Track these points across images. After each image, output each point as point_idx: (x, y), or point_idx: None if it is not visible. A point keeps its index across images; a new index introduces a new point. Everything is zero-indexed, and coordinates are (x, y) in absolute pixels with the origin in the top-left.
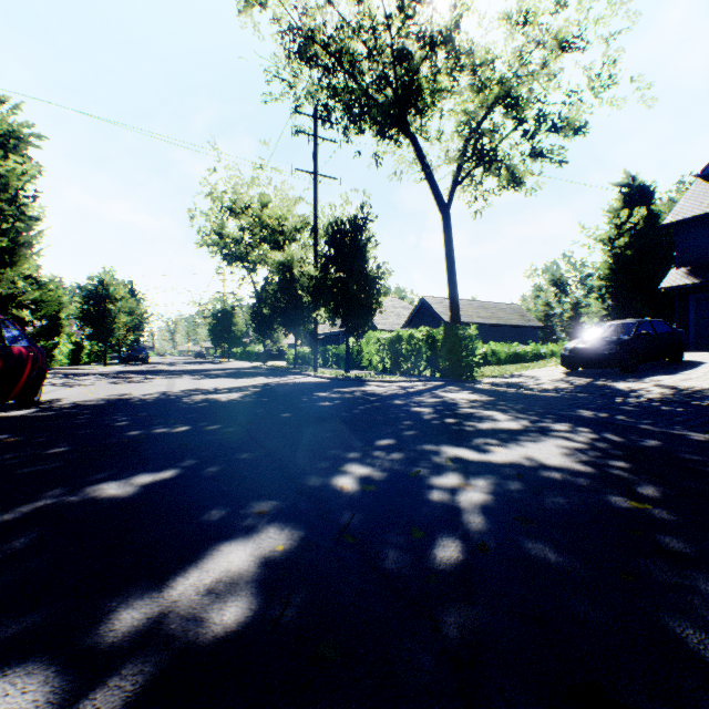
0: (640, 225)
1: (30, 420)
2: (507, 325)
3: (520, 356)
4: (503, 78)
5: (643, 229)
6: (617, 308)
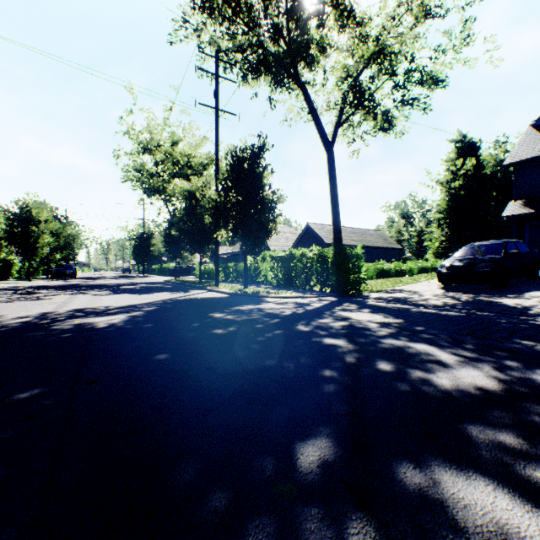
0: (471, 171)
1: None
2: (375, 247)
3: (386, 271)
4: (379, 35)
5: (471, 175)
6: (453, 235)
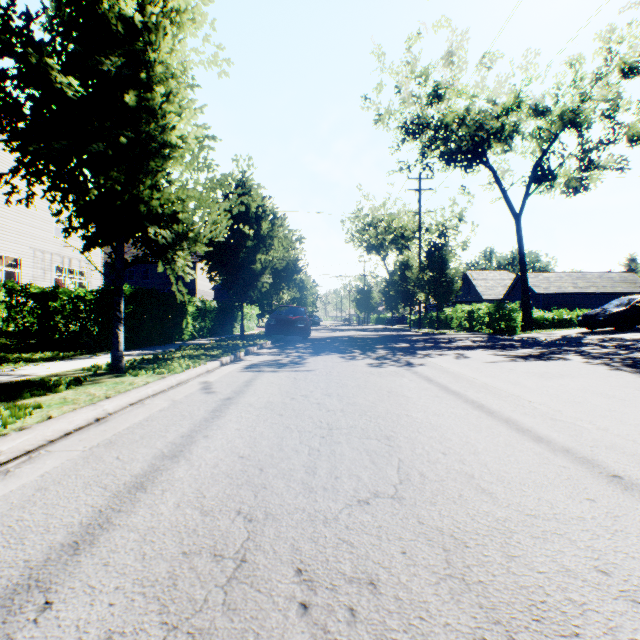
0: None
1: (318, 338)
2: (609, 293)
3: None
4: (562, 116)
5: None
6: None
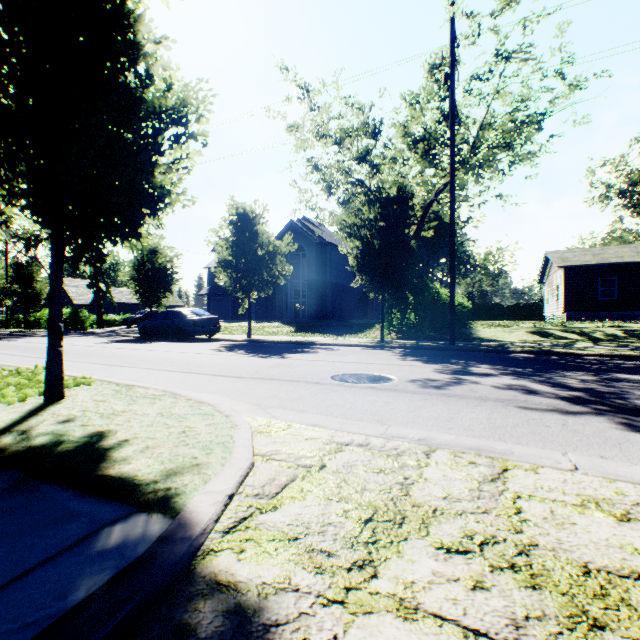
0: None
1: None
2: None
3: None
4: None
5: None
6: None
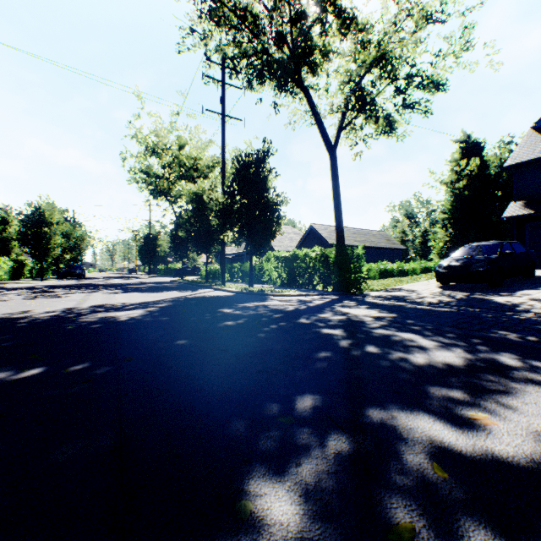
0: (475, 171)
1: None
2: (378, 247)
3: (389, 272)
4: (380, 41)
5: (476, 175)
6: (457, 235)
